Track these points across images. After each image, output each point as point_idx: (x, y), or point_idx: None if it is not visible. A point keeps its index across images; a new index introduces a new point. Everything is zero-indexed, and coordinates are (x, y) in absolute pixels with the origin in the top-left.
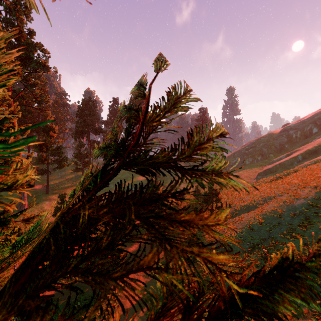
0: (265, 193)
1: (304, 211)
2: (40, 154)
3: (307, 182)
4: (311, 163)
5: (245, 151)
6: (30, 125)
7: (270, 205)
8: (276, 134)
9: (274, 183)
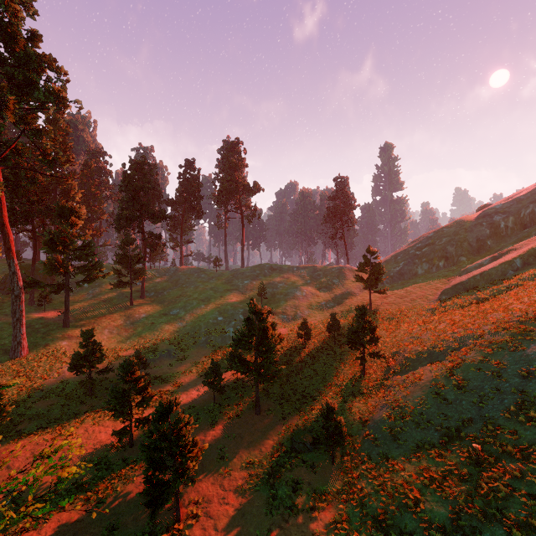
0: (462, 328)
1: None
2: (51, 257)
3: None
4: None
5: (416, 251)
6: None
7: (474, 353)
8: (469, 222)
9: (475, 309)
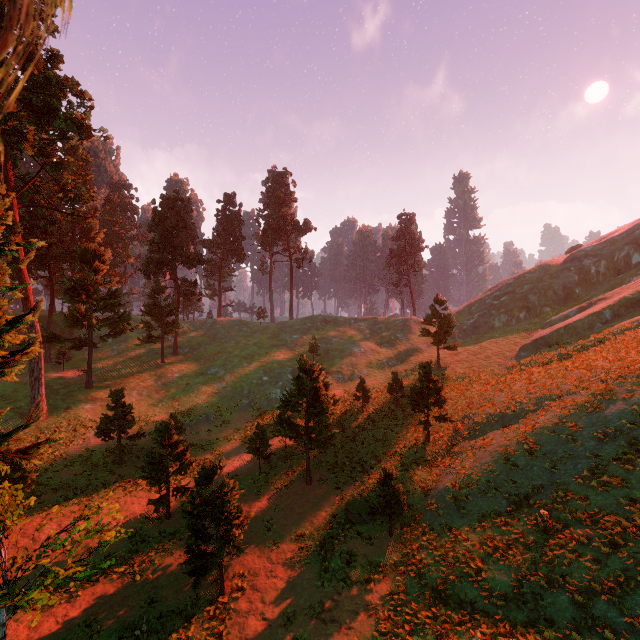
0: (538, 388)
1: (625, 429)
2: (73, 308)
3: (627, 365)
4: (631, 325)
5: (493, 301)
6: (33, 242)
7: (550, 415)
8: (555, 267)
9: (555, 367)
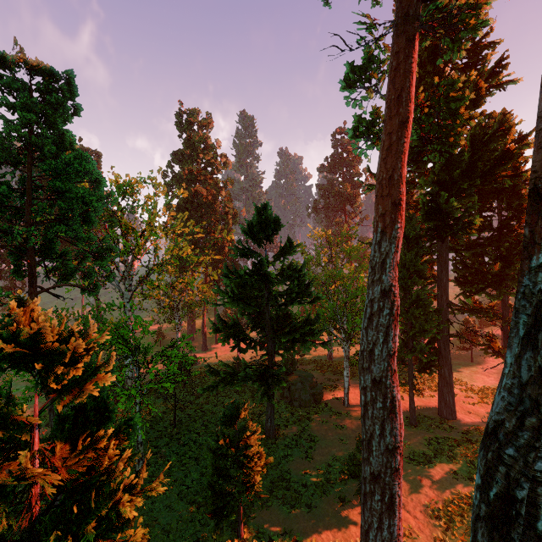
0: None
1: None
2: None
3: None
4: None
5: None
6: None
7: None
8: None
9: None
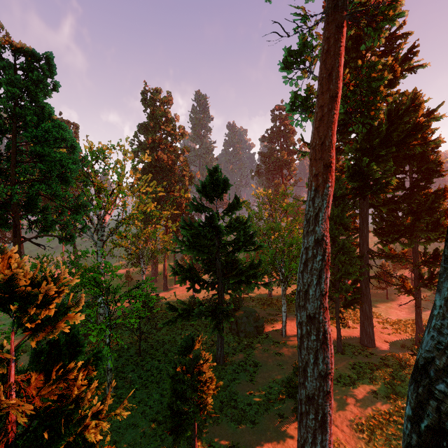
0: None
1: None
2: None
3: None
4: None
5: None
6: None
7: None
8: None
9: None
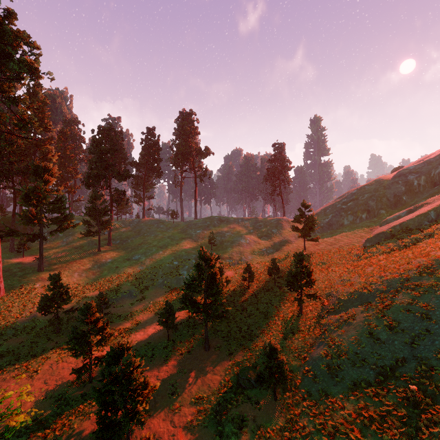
0: (388, 272)
1: None
2: (26, 209)
3: None
4: None
5: (342, 205)
6: None
7: (402, 295)
8: (387, 181)
9: (397, 255)
